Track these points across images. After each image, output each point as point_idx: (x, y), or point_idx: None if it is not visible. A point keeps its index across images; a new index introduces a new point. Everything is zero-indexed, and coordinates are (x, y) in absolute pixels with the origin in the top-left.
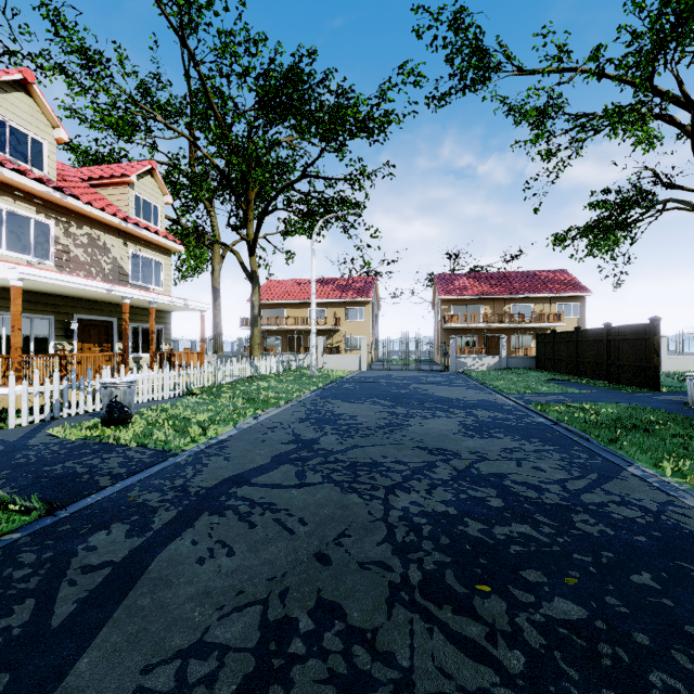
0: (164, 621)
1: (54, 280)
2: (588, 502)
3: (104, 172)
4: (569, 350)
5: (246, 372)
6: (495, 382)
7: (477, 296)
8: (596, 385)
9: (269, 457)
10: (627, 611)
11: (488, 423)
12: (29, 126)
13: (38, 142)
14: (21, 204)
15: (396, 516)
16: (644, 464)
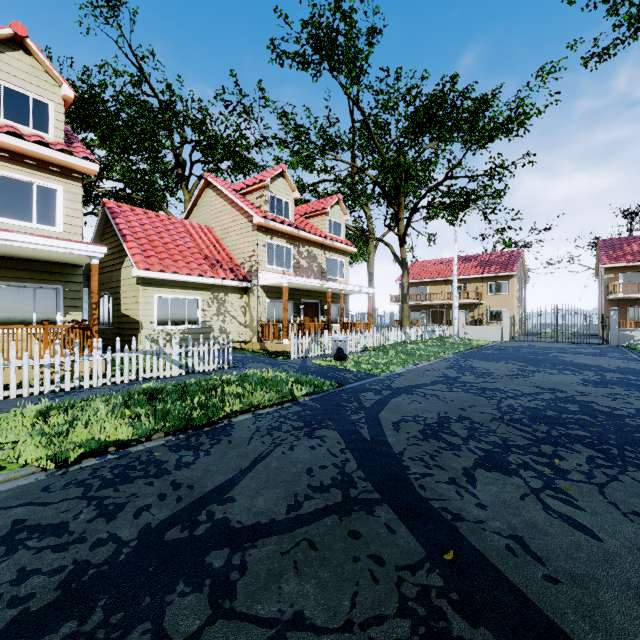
0: (402, 411)
1: (300, 281)
2: None
3: (312, 208)
4: None
5: (400, 338)
6: None
7: None
8: None
9: (429, 381)
10: (615, 438)
11: (612, 380)
12: (283, 195)
13: (286, 203)
14: (280, 240)
15: (504, 405)
16: None
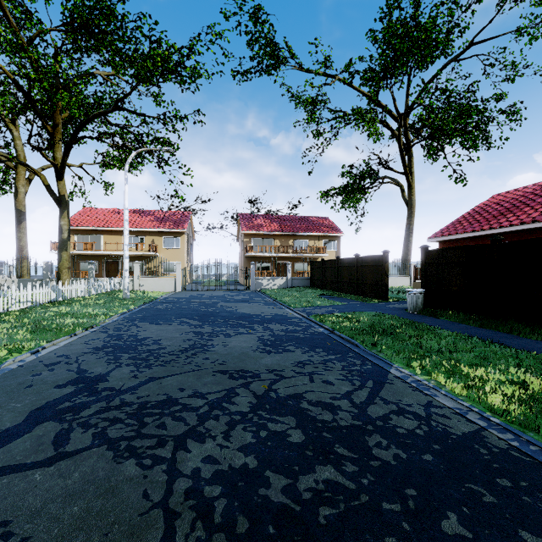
0: None
1: None
2: (375, 417)
3: None
4: (333, 273)
5: (46, 297)
6: (284, 298)
7: (270, 232)
8: (351, 298)
9: (25, 412)
10: None
11: (282, 336)
12: None
13: None
14: None
15: (181, 492)
16: (400, 365)
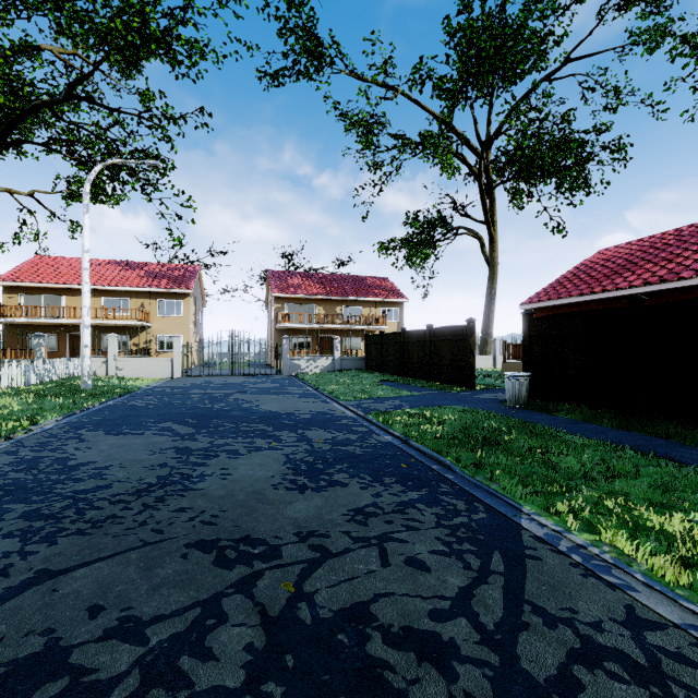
0: None
1: None
2: (543, 681)
3: None
4: (396, 351)
5: None
6: (330, 386)
7: (311, 296)
8: (423, 385)
9: None
10: None
11: (326, 453)
12: None
13: None
14: None
15: None
16: (533, 508)
